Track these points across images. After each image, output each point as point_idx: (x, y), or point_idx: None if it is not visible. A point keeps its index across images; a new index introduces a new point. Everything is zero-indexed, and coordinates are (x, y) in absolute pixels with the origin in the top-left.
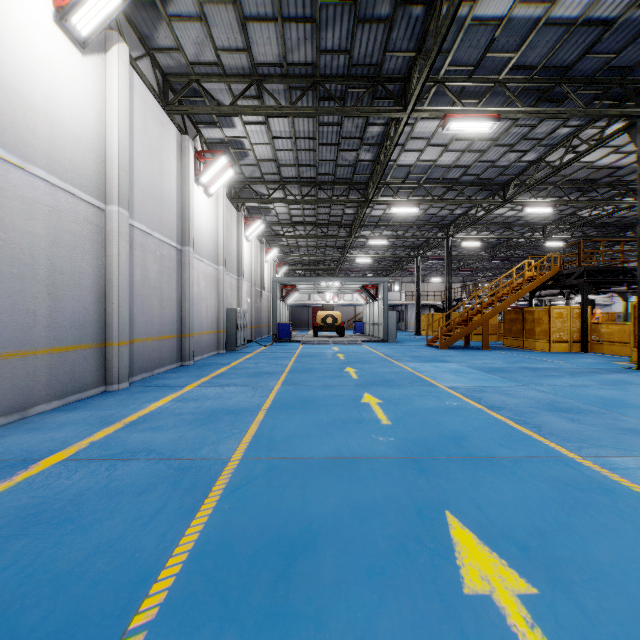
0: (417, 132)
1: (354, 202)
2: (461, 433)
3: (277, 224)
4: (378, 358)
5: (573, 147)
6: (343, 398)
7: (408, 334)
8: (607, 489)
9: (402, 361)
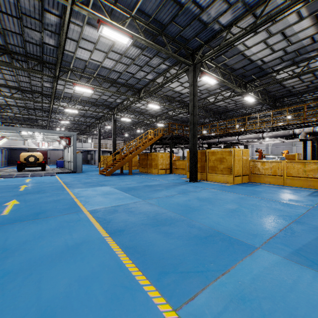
0: (86, 35)
1: (45, 75)
2: (53, 308)
3: None
4: (56, 186)
5: (167, 77)
6: None
7: (94, 167)
8: None
9: (73, 188)
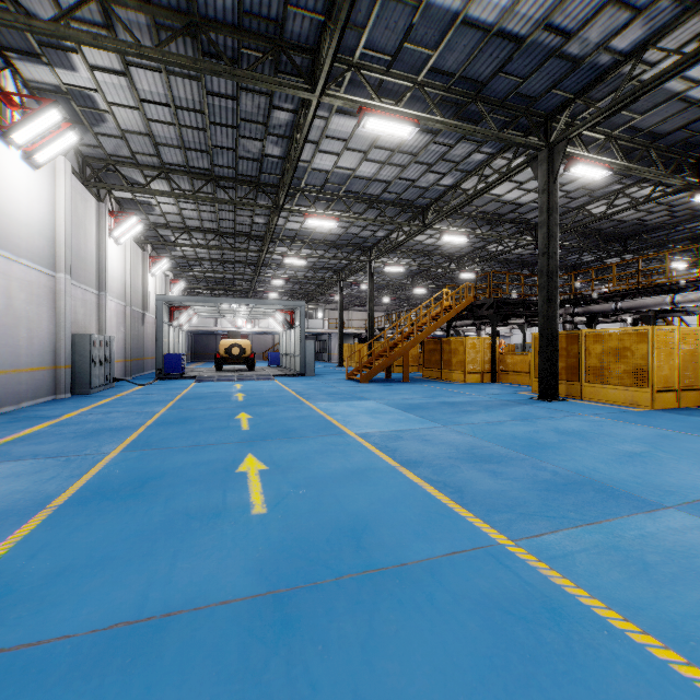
0: (333, 130)
1: (262, 207)
2: (364, 517)
3: (165, 227)
4: (287, 397)
5: (485, 177)
6: (211, 467)
7: (331, 366)
8: (555, 609)
9: (314, 400)
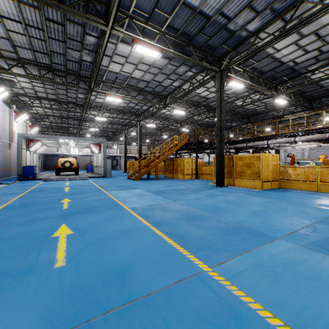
0: (119, 50)
1: (81, 88)
2: (128, 261)
3: (24, 95)
4: (94, 189)
5: (193, 83)
6: (35, 235)
7: (120, 172)
8: (237, 315)
9: (109, 190)
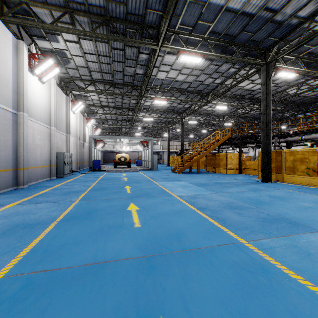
0: (165, 61)
1: (134, 96)
2: (182, 229)
3: (93, 106)
4: (145, 179)
5: (236, 78)
6: (116, 208)
7: (164, 166)
8: (265, 269)
9: (157, 181)
